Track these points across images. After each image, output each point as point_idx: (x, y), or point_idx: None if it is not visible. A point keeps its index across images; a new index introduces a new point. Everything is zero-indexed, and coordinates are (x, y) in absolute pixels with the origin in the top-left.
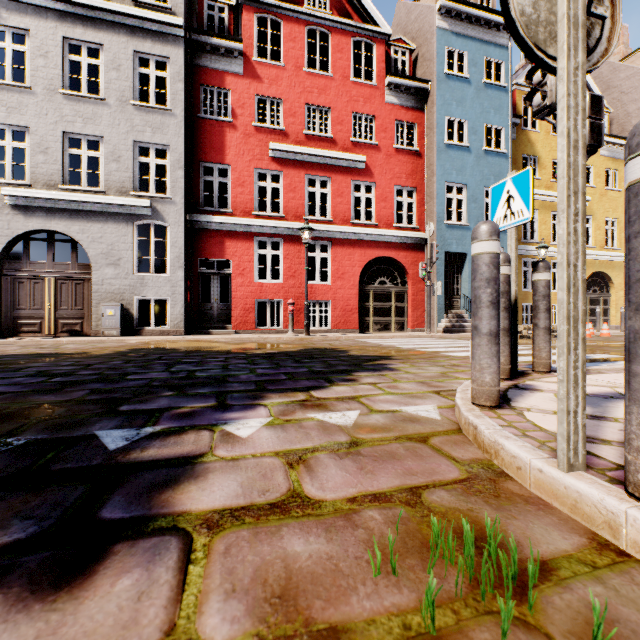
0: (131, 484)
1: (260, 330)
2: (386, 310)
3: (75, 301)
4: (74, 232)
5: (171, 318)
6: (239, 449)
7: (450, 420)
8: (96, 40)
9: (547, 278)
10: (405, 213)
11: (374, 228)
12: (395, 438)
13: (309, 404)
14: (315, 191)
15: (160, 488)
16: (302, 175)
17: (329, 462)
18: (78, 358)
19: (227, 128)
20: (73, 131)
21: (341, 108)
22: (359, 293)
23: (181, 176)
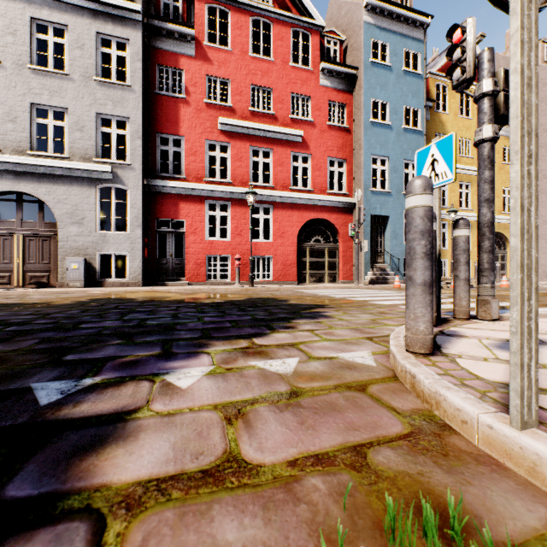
0: (52, 448)
1: (210, 282)
2: (320, 264)
3: (42, 256)
4: (41, 194)
5: (130, 271)
6: (177, 402)
7: (385, 367)
8: (61, 21)
9: (467, 234)
10: (336, 181)
11: (310, 193)
12: (334, 387)
13: (251, 351)
14: (259, 161)
15: (83, 453)
16: (247, 146)
17: (269, 416)
18: (39, 308)
19: (181, 104)
20: (40, 102)
21: (281, 89)
22: (297, 250)
23: (139, 145)
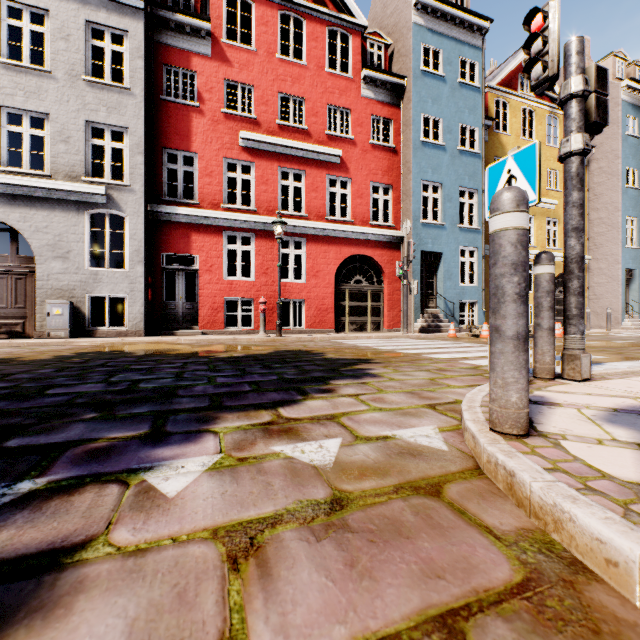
0: None
1: (230, 331)
2: (362, 310)
3: (15, 298)
4: (14, 220)
5: (129, 318)
6: (155, 525)
7: (461, 451)
8: (40, 4)
9: (551, 271)
10: (381, 211)
11: (350, 225)
12: (395, 489)
13: (275, 429)
14: (289, 185)
15: None
16: (275, 167)
17: (298, 550)
18: (1, 365)
19: (193, 113)
20: (12, 105)
21: (316, 99)
22: (334, 292)
23: (141, 162)
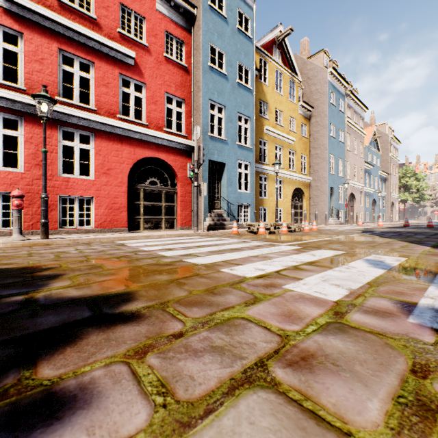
0: None
1: None
2: (157, 209)
3: None
4: None
5: None
6: None
7: None
8: None
9: None
10: (175, 120)
11: (144, 128)
12: None
13: None
14: (73, 72)
15: None
16: (54, 47)
17: None
18: None
19: None
20: None
21: None
22: (129, 191)
23: None
